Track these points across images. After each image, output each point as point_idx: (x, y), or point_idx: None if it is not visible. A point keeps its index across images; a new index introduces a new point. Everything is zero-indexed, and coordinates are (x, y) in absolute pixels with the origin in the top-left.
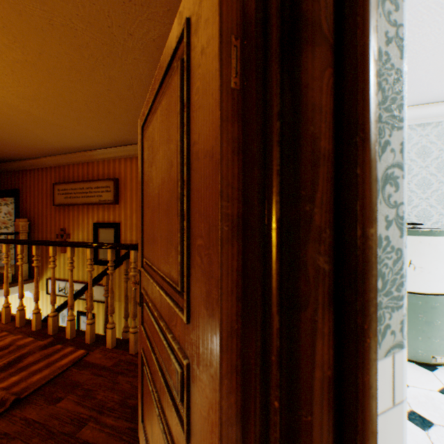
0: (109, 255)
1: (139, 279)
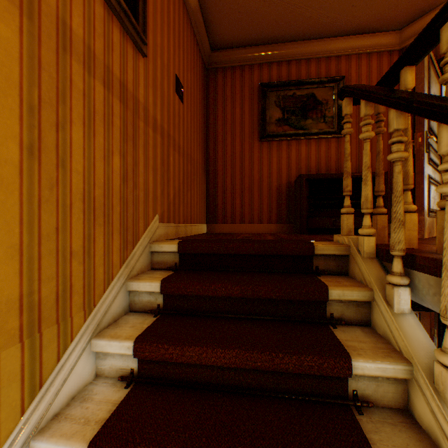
0: (412, 80)
1: (427, 137)
